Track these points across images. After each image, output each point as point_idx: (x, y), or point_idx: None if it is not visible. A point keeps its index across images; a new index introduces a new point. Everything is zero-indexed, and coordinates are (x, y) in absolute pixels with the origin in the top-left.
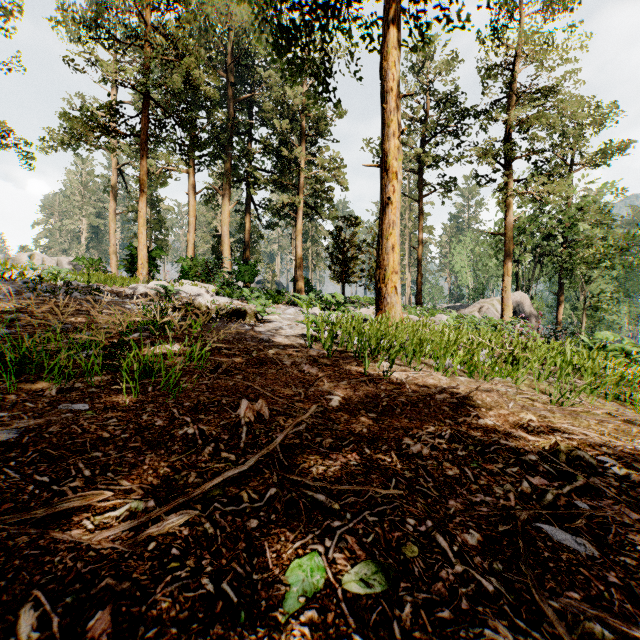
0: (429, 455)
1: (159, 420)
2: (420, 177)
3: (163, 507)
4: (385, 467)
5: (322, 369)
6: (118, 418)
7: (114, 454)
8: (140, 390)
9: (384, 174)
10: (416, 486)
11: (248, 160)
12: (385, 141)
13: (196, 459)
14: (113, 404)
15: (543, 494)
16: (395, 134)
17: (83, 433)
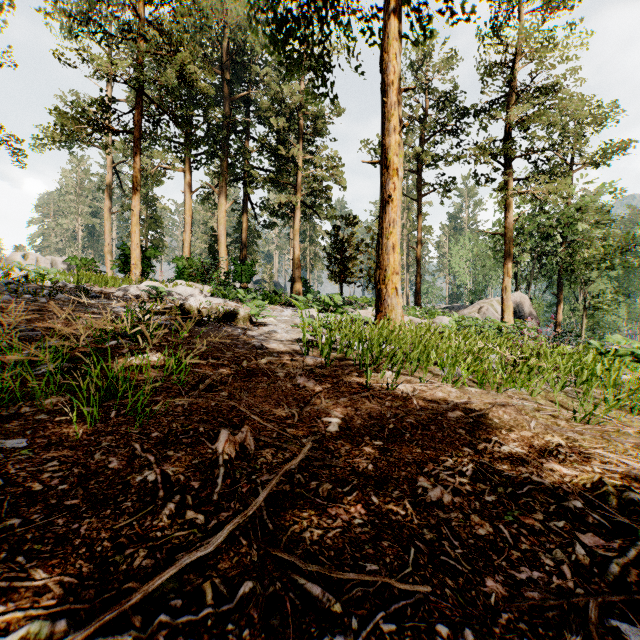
0: (452, 504)
1: (115, 460)
2: (419, 176)
3: (78, 631)
4: (398, 524)
5: (319, 381)
6: (61, 459)
7: (39, 520)
8: (100, 416)
9: (384, 171)
10: (441, 556)
11: (245, 159)
12: (385, 136)
13: (150, 524)
14: (60, 438)
15: (604, 564)
16: (396, 129)
17: (6, 486)
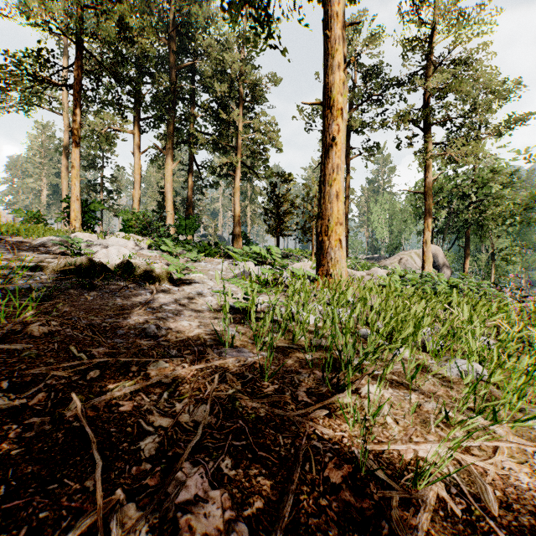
0: None
1: None
2: (347, 141)
3: None
4: None
5: (244, 467)
6: None
7: None
8: None
9: (327, 112)
10: None
11: (190, 124)
12: (328, 75)
13: None
14: None
15: None
16: (339, 66)
17: None
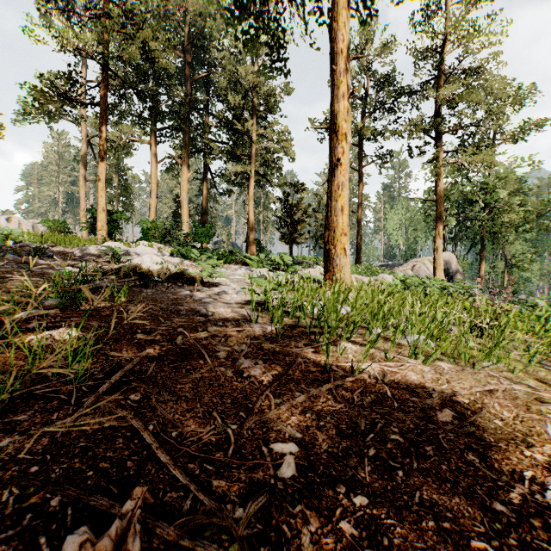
0: None
1: None
2: (359, 149)
3: None
4: None
5: (268, 363)
6: None
7: None
8: None
9: (333, 136)
10: None
11: (205, 133)
12: (334, 103)
13: None
14: None
15: None
16: (344, 96)
17: None
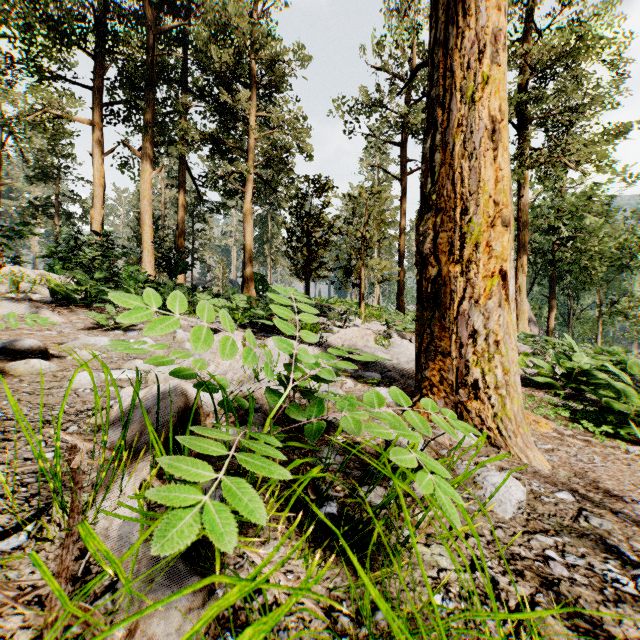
0: None
1: None
2: (402, 150)
3: None
4: None
5: None
6: None
7: None
8: None
9: None
10: None
11: (182, 117)
12: None
13: None
14: None
15: None
16: None
17: None
